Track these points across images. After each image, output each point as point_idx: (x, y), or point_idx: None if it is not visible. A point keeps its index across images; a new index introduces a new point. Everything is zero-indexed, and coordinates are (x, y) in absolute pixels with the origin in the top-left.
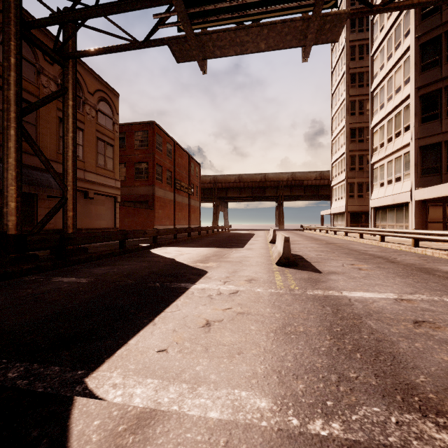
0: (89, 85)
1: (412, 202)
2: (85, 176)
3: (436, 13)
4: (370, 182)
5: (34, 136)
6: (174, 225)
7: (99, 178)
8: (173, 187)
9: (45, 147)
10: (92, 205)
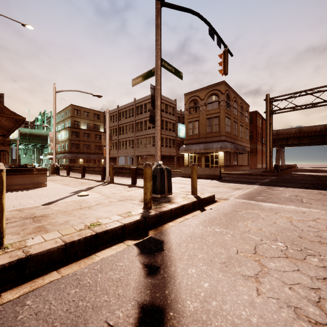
0: (244, 108)
1: None
2: (244, 144)
3: None
4: None
5: (237, 133)
6: (262, 164)
7: (246, 144)
8: (261, 142)
9: (238, 136)
10: (243, 155)
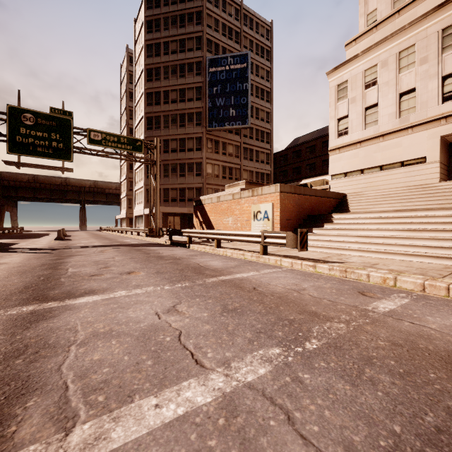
0: None
1: (144, 215)
2: None
3: (152, 130)
4: (134, 201)
5: None
6: None
7: None
8: None
9: None
10: None
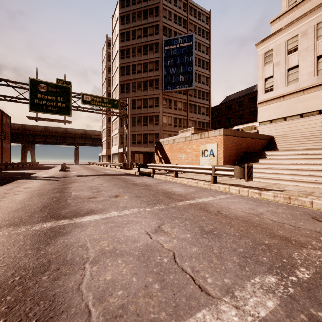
0: None
1: (118, 153)
2: None
3: (124, 93)
4: (111, 143)
5: None
6: None
7: None
8: None
9: None
10: None
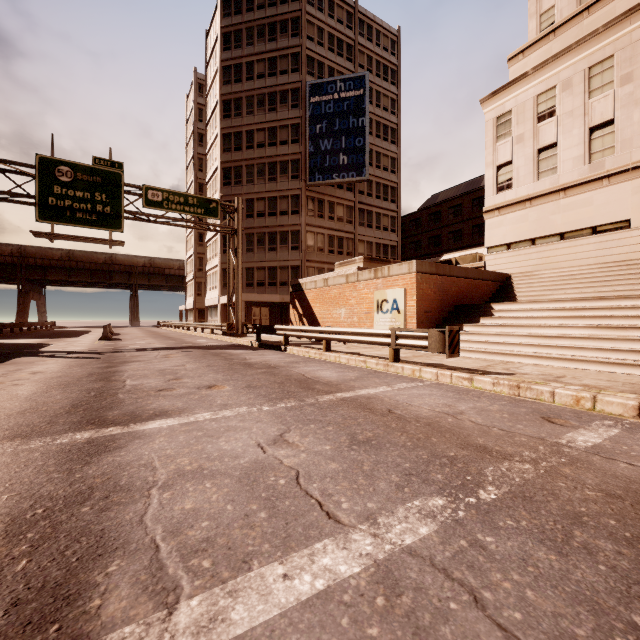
0: None
1: (219, 305)
2: None
3: (230, 186)
4: (205, 286)
5: None
6: None
7: None
8: None
9: None
10: None
